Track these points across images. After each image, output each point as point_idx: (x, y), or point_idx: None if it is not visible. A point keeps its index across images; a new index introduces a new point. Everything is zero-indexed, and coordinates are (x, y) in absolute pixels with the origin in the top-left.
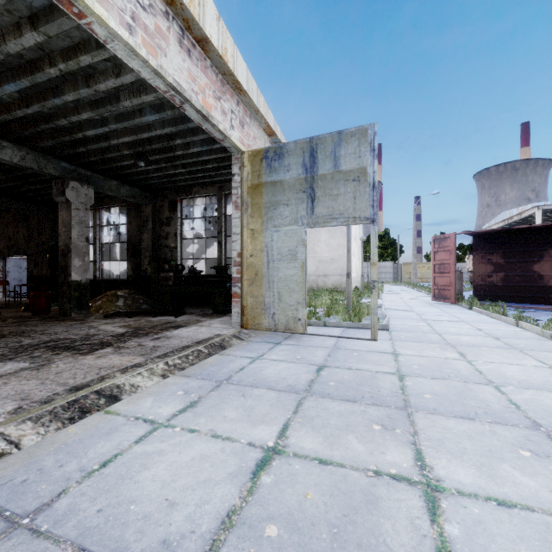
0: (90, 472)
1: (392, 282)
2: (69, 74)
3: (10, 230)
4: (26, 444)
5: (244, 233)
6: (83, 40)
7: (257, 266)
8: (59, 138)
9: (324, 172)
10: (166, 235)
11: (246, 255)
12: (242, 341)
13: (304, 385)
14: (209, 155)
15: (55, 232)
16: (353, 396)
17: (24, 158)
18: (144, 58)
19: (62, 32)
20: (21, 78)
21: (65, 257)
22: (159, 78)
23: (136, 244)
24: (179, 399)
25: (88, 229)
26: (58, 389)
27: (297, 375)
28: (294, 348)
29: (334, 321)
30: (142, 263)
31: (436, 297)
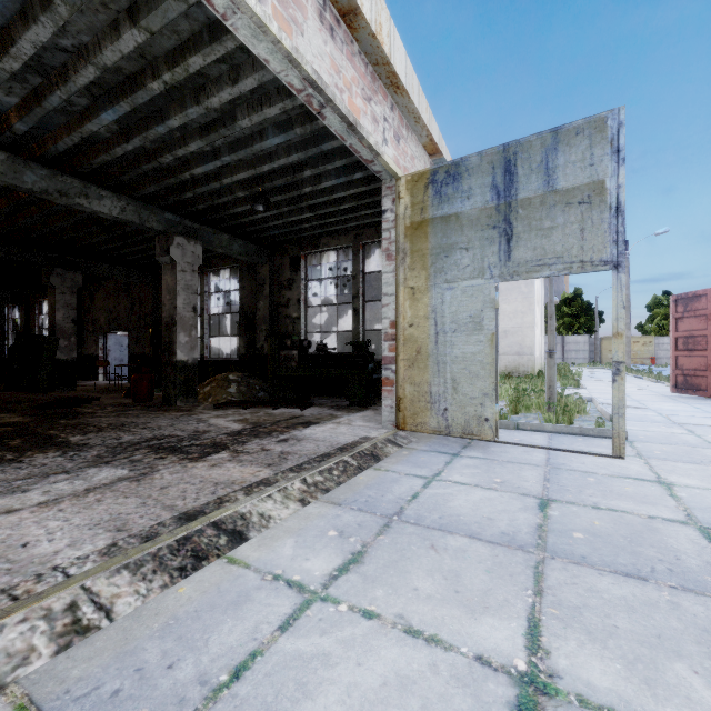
0: (216, 688)
1: (588, 364)
2: (175, 89)
3: (111, 302)
4: (120, 612)
5: (400, 293)
6: (192, 34)
7: (419, 340)
8: (163, 181)
9: (528, 194)
10: (287, 303)
11: (403, 325)
12: (401, 449)
13: (531, 536)
14: (345, 190)
15: (158, 302)
16: (632, 566)
17: (124, 209)
18: (275, 36)
19: (168, 23)
20: (120, 100)
21: (170, 331)
22: (294, 67)
23: (250, 315)
24: (333, 546)
25: (195, 296)
26: (163, 515)
27: (510, 514)
28: (484, 465)
29: (531, 422)
30: (258, 339)
31: (680, 388)
